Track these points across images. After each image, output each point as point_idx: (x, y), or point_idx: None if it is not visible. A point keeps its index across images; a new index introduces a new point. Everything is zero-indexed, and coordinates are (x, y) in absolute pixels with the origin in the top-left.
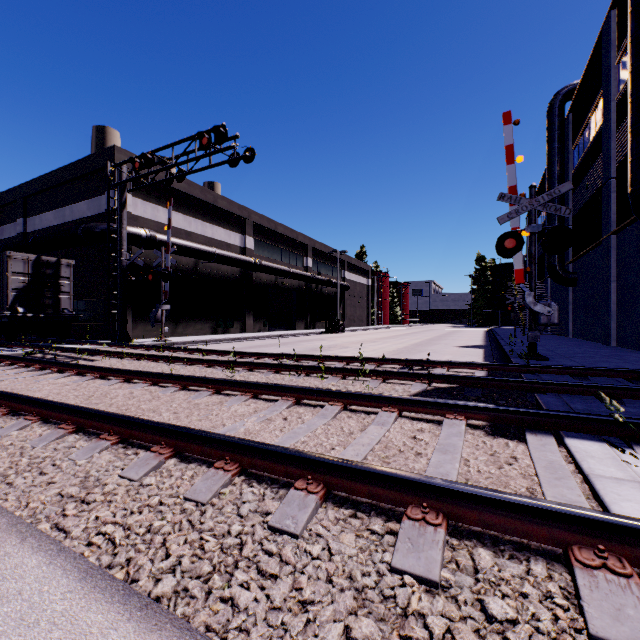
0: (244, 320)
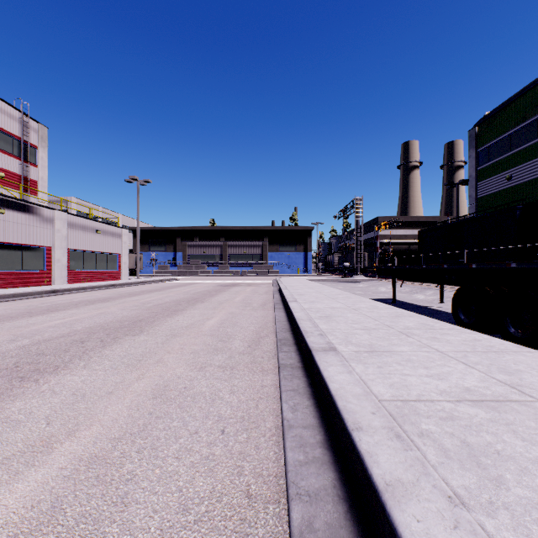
0: None
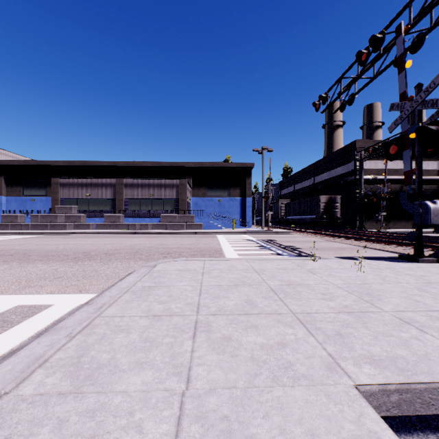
0: None
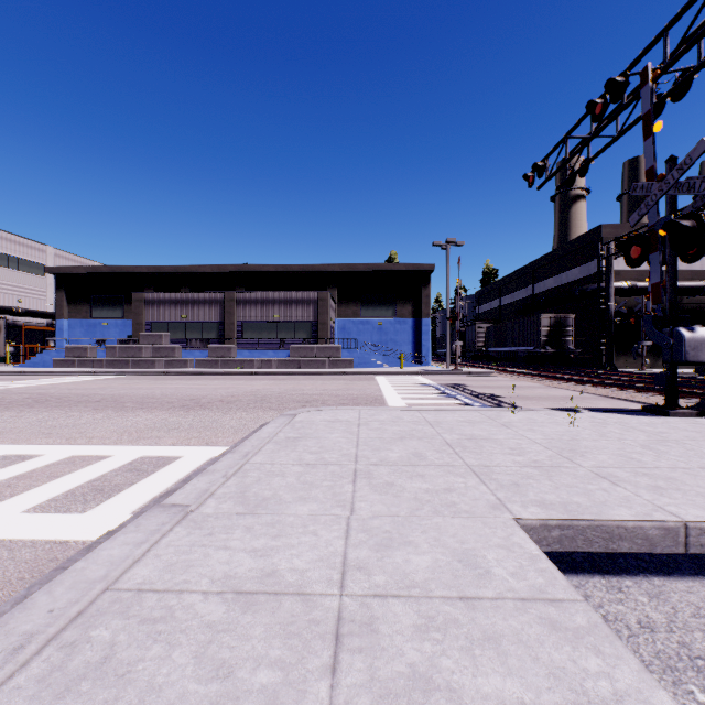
0: None
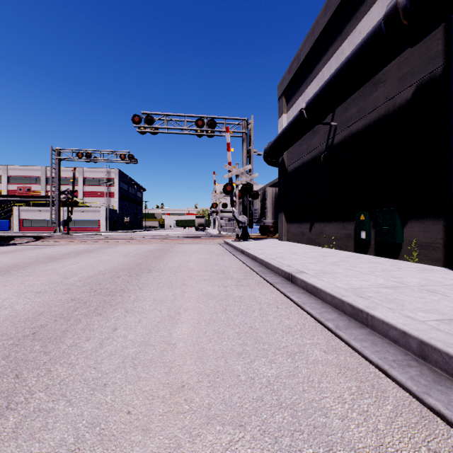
0: None
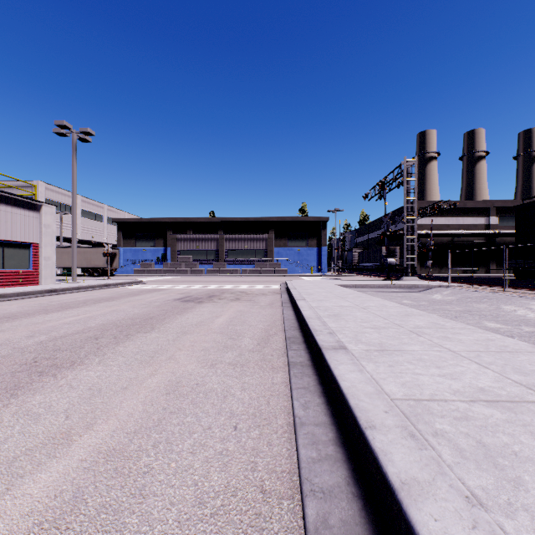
0: (488, 266)
